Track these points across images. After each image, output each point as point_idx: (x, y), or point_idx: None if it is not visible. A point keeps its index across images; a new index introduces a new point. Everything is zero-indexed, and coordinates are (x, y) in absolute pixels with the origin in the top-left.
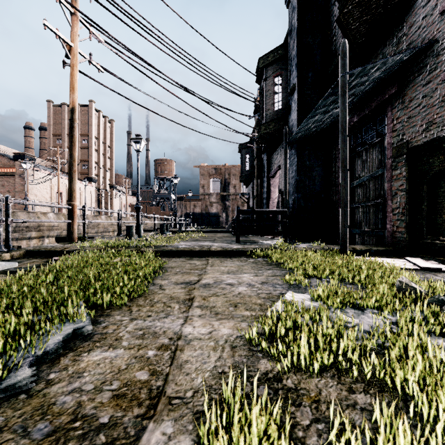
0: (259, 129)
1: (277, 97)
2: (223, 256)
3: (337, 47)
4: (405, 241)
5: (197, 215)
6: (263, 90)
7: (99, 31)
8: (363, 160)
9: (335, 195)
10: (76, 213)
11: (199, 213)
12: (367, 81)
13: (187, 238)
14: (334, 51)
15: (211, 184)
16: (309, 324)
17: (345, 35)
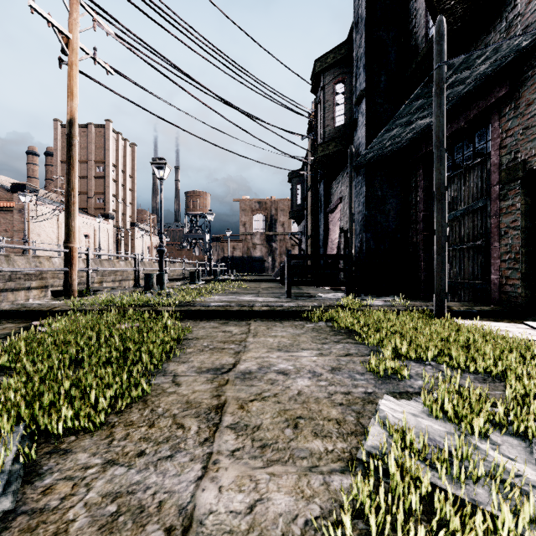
0: (315, 151)
1: (339, 110)
2: (270, 318)
3: (419, 42)
4: (520, 298)
5: (236, 259)
6: (320, 102)
7: (109, 22)
8: (455, 188)
9: (416, 234)
10: (76, 259)
11: (240, 257)
12: (468, 77)
13: (223, 291)
14: (414, 47)
15: (253, 222)
16: (446, 488)
17: (435, 18)
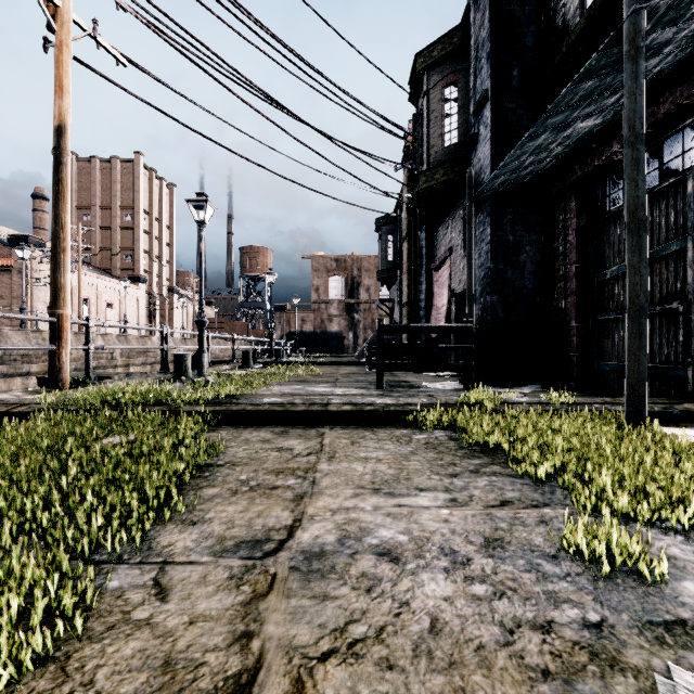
0: (416, 183)
1: (449, 123)
2: (356, 423)
3: (569, 17)
4: None
5: (307, 335)
6: (421, 114)
7: None
8: None
9: (564, 297)
10: (68, 332)
11: (311, 333)
12: (669, 42)
13: (285, 378)
14: (561, 25)
15: (329, 286)
16: None
17: None
